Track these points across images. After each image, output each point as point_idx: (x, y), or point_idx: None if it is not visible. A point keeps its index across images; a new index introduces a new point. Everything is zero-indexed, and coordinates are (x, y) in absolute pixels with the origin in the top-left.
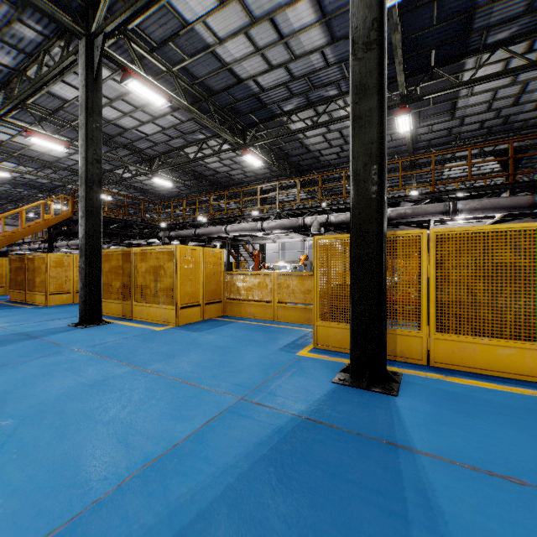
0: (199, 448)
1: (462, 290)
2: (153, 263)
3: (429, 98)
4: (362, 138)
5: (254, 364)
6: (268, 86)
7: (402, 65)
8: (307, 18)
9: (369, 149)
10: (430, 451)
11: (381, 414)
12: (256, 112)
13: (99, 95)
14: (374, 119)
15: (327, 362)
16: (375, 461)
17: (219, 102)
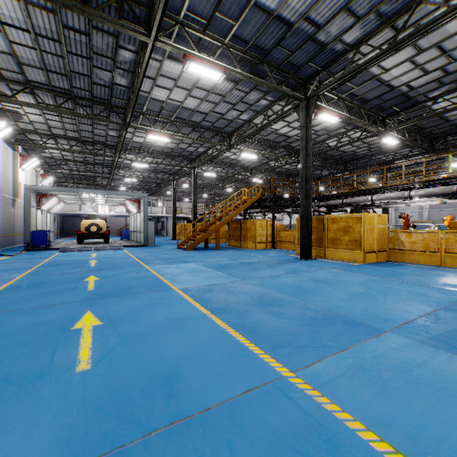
0: None
1: None
2: (343, 225)
3: None
4: None
5: None
6: (418, 85)
7: None
8: None
9: None
10: None
11: None
12: (399, 105)
13: (311, 129)
14: None
15: None
16: None
17: (368, 106)
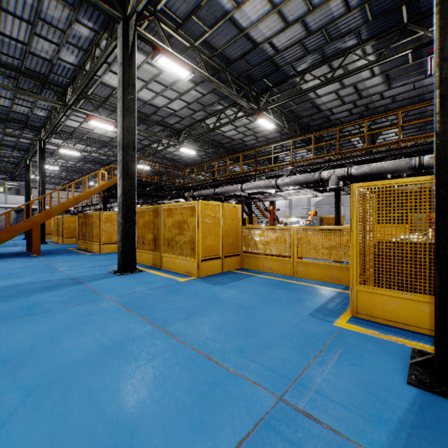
0: None
1: None
2: (178, 218)
3: None
4: None
5: (285, 335)
6: (282, 46)
7: None
8: None
9: None
10: None
11: None
12: (269, 77)
13: (133, 70)
14: None
15: (381, 341)
16: None
17: (235, 71)
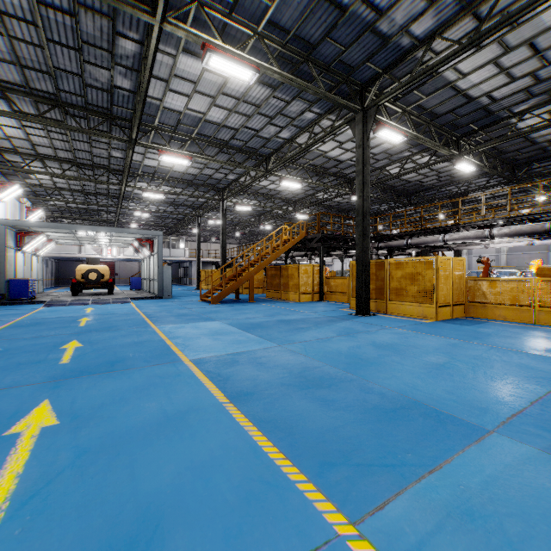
0: None
1: None
2: (410, 271)
3: None
4: None
5: None
6: (501, 96)
7: None
8: None
9: None
10: None
11: None
12: (477, 121)
13: (369, 149)
14: None
15: None
16: None
17: (439, 122)
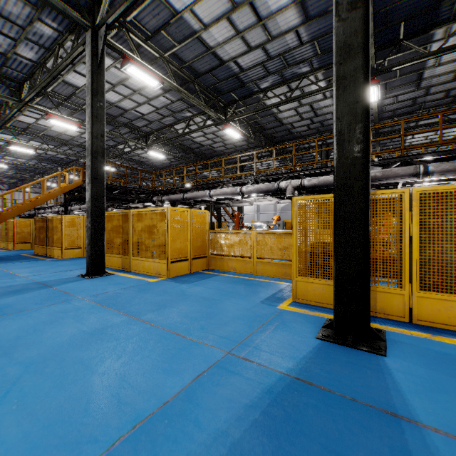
0: (189, 408)
1: (448, 249)
2: (148, 223)
3: (397, 69)
4: (347, 98)
5: (238, 317)
6: (246, 66)
7: (373, 38)
8: (283, 0)
9: (354, 109)
10: (438, 426)
11: (373, 376)
12: (236, 91)
13: (102, 78)
14: (359, 78)
15: (308, 316)
16: (378, 435)
17: (204, 83)
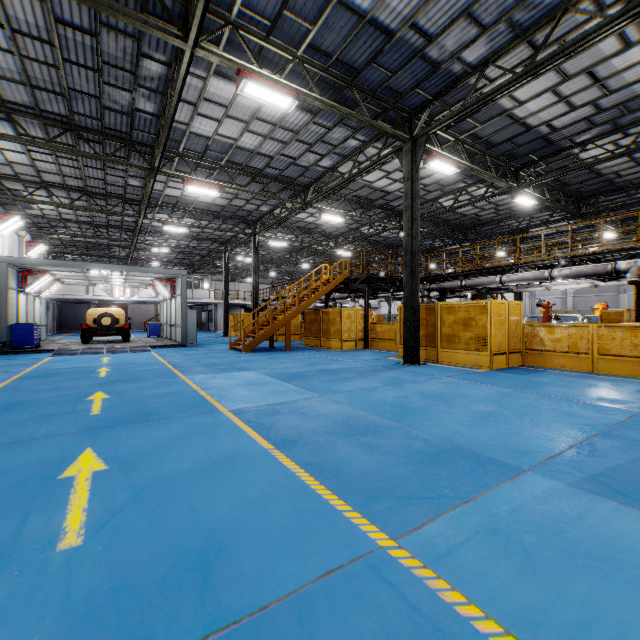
0: None
1: None
2: (462, 316)
3: None
4: None
5: (621, 398)
6: (562, 125)
7: None
8: (636, 57)
9: None
10: None
11: None
12: (537, 151)
13: (418, 182)
14: None
15: None
16: None
17: (495, 152)
